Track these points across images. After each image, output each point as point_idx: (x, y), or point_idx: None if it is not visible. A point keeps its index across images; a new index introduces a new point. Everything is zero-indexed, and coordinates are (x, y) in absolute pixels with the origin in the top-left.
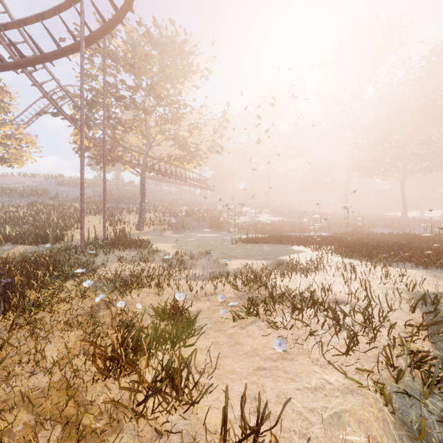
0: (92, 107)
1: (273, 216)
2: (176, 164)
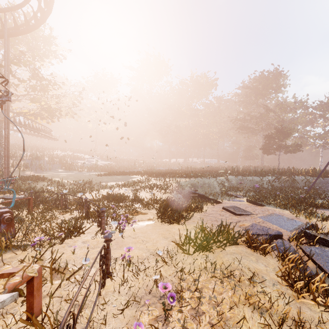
0: None
1: (103, 160)
2: (30, 118)
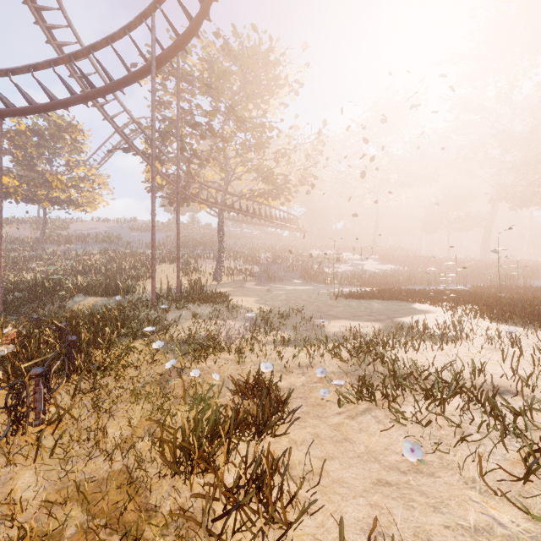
0: (165, 139)
1: (383, 263)
2: (260, 201)
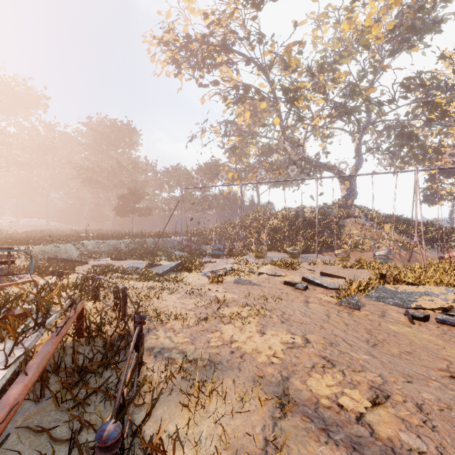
0: None
1: None
2: None
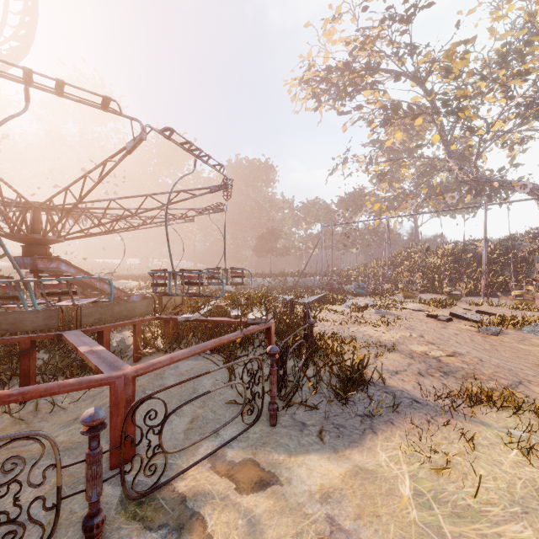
0: None
1: None
2: None
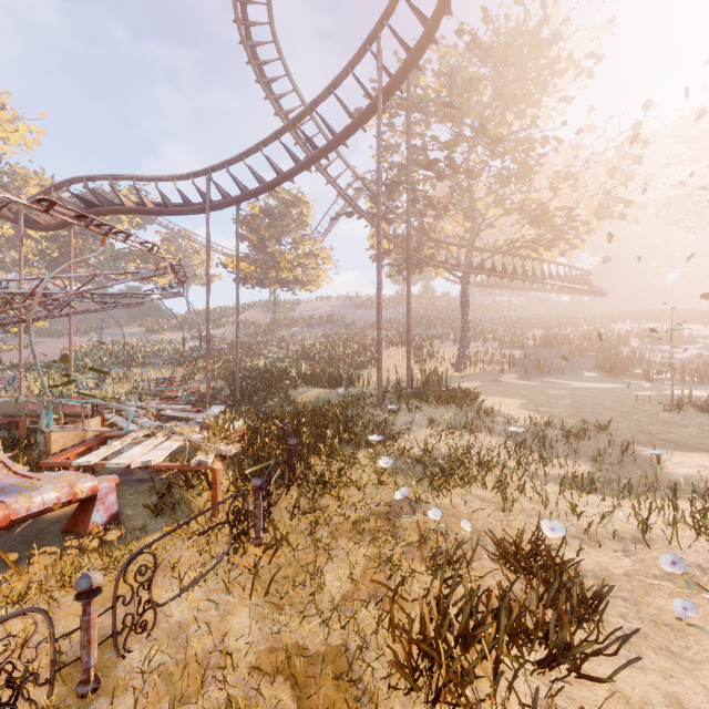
0: (392, 192)
1: None
2: (524, 254)
